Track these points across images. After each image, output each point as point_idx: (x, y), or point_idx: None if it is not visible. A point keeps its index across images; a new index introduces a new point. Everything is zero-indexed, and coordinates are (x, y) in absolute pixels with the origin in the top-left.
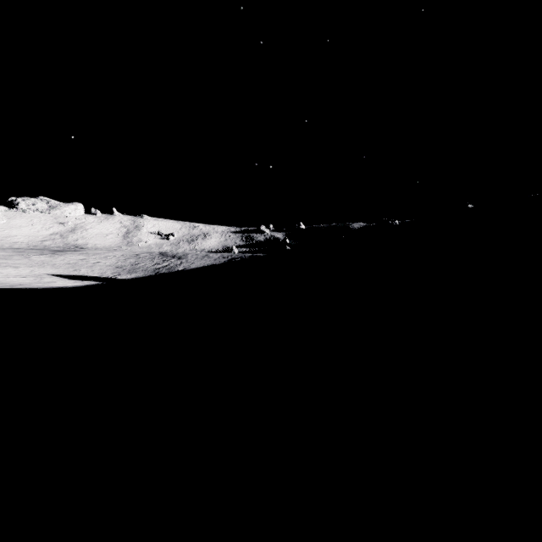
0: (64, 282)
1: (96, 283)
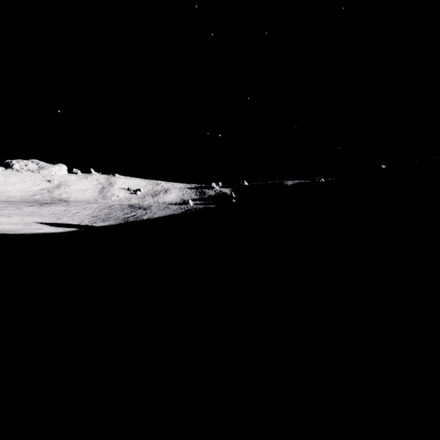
0: (49, 229)
1: (75, 229)
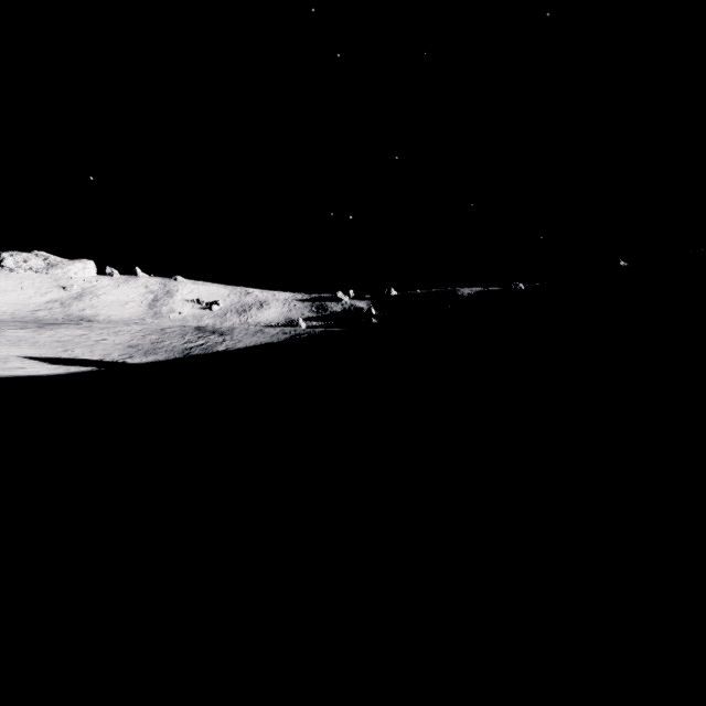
0: (38, 368)
1: (88, 369)
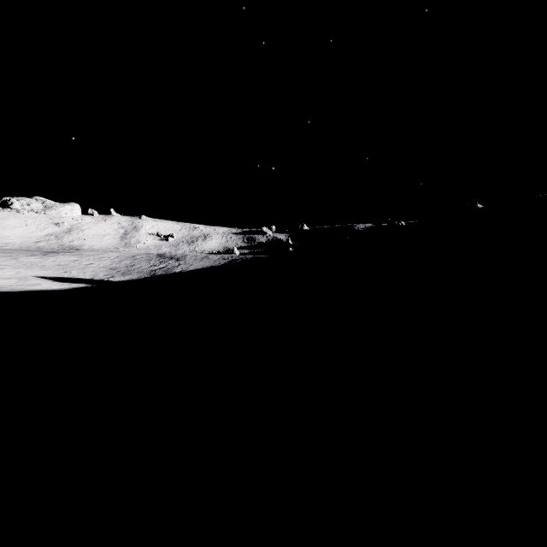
0: (50, 284)
1: (85, 285)
